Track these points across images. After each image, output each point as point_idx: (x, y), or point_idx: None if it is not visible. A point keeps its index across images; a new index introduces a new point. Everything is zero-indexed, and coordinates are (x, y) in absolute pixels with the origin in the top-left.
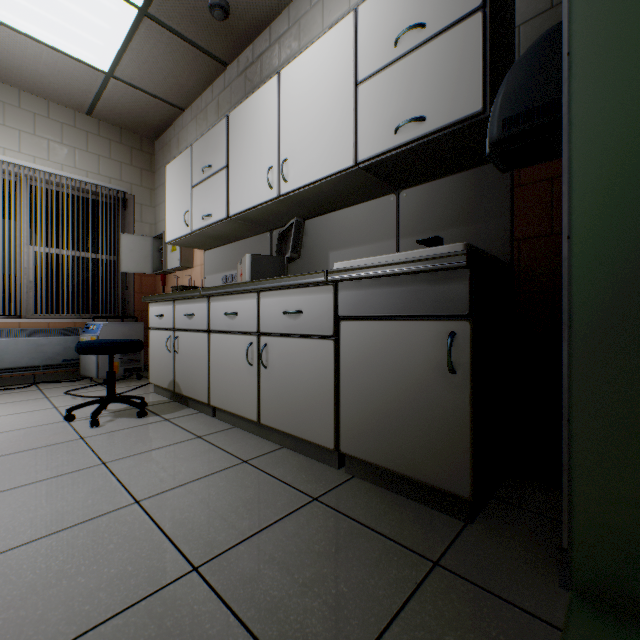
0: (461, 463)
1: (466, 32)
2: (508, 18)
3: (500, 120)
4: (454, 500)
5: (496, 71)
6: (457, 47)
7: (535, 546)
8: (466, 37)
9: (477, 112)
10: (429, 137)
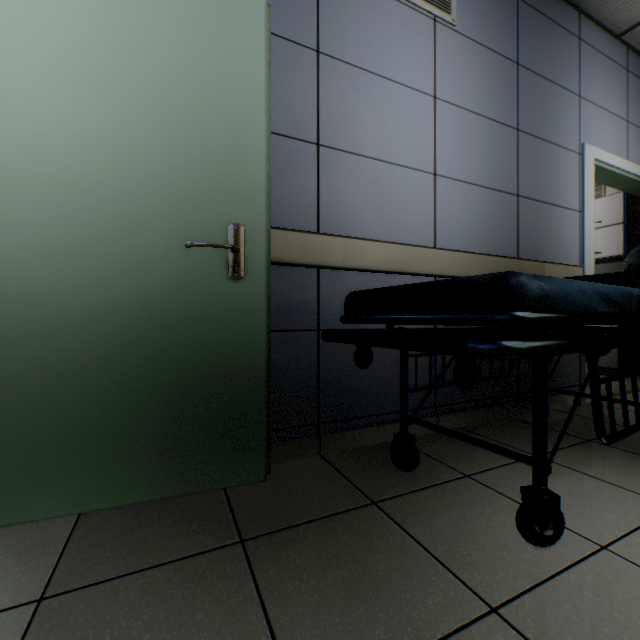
0: (614, 359)
1: (616, 229)
2: (636, 213)
3: (626, 265)
4: (611, 371)
5: (629, 238)
6: (613, 233)
7: (638, 379)
8: (616, 230)
9: (620, 254)
10: (602, 258)
